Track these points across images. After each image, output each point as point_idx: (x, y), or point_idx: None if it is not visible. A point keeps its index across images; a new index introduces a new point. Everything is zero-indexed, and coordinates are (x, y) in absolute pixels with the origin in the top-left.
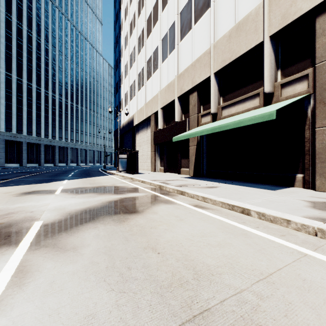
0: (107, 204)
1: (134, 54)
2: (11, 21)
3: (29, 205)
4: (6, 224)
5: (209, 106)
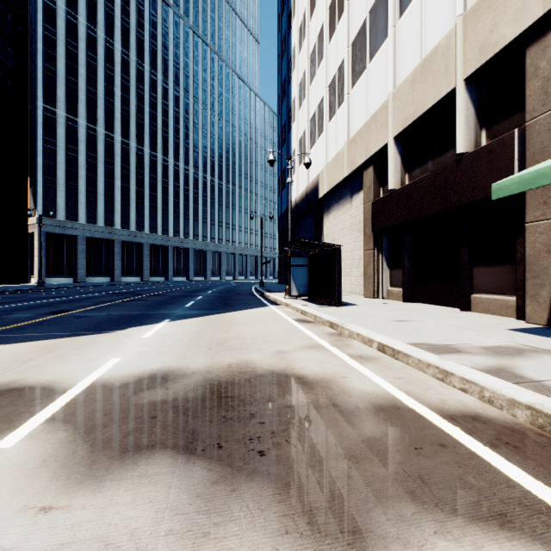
0: None
1: (320, 46)
2: (129, 61)
3: None
4: None
5: None
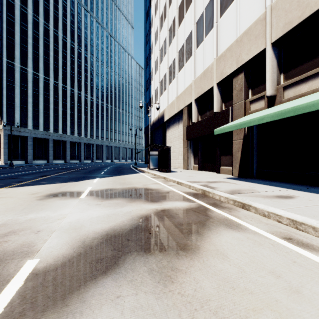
0: (139, 222)
1: (165, 47)
2: (58, 36)
3: (43, 217)
4: None
5: (262, 89)
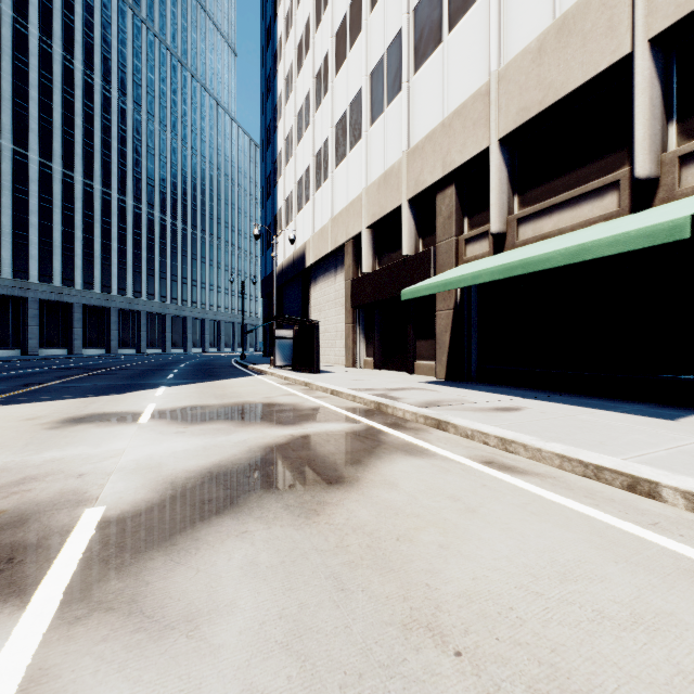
0: (263, 455)
1: (307, 111)
2: (51, 54)
3: (77, 455)
4: (12, 515)
5: (485, 218)
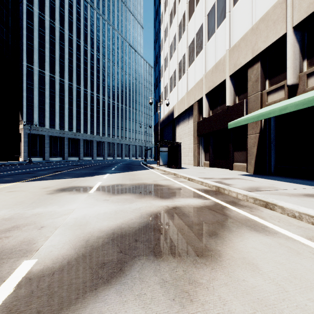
0: (149, 220)
1: (174, 43)
2: (72, 40)
3: (49, 211)
4: None
5: (281, 78)
